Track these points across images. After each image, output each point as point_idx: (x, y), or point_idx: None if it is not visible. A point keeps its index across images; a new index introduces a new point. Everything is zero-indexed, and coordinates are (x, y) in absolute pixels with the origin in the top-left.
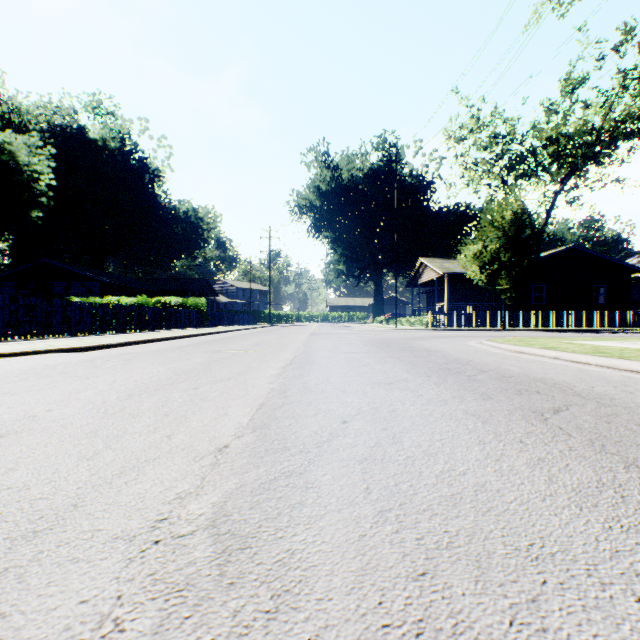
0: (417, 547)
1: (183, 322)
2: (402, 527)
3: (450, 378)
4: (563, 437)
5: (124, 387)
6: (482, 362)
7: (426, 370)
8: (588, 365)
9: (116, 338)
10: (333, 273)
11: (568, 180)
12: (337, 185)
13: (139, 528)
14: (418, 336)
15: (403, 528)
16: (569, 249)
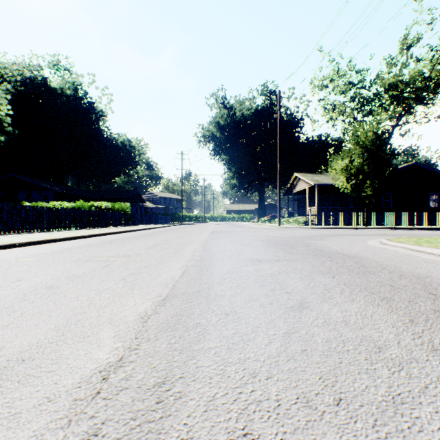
0: None
1: (109, 222)
2: None
3: None
4: None
5: None
6: None
7: None
8: None
9: (17, 238)
10: (229, 186)
11: (402, 116)
12: (232, 120)
13: None
14: (307, 234)
15: None
16: (410, 165)
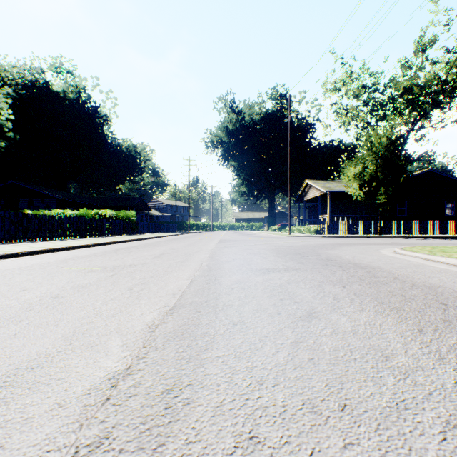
0: None
1: (114, 230)
2: None
3: None
4: None
5: None
6: None
7: None
8: None
9: (19, 247)
10: (237, 193)
11: (418, 121)
12: (241, 125)
13: None
14: (319, 243)
15: None
16: (426, 172)
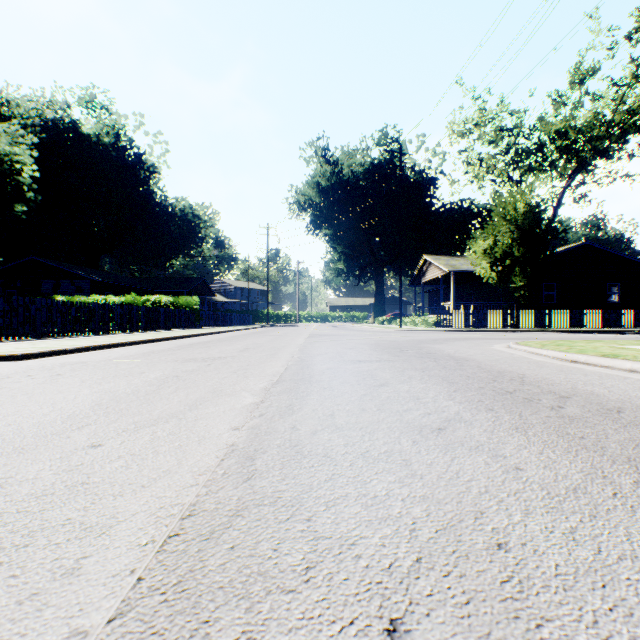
0: None
1: (173, 322)
2: None
3: (529, 414)
4: None
5: None
6: (542, 378)
7: (477, 395)
8: None
9: (81, 341)
10: (333, 272)
11: (576, 175)
12: (337, 181)
13: None
14: (430, 338)
15: None
16: (581, 245)
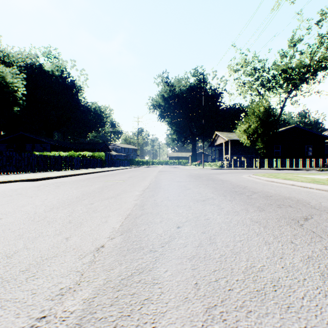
0: None
1: (92, 165)
2: (226, 326)
3: (237, 197)
4: (317, 239)
5: (50, 203)
6: (253, 187)
7: (223, 192)
8: (312, 189)
9: (55, 173)
10: (170, 140)
11: (292, 91)
12: (172, 94)
13: None
14: (215, 172)
15: (227, 327)
16: (293, 127)
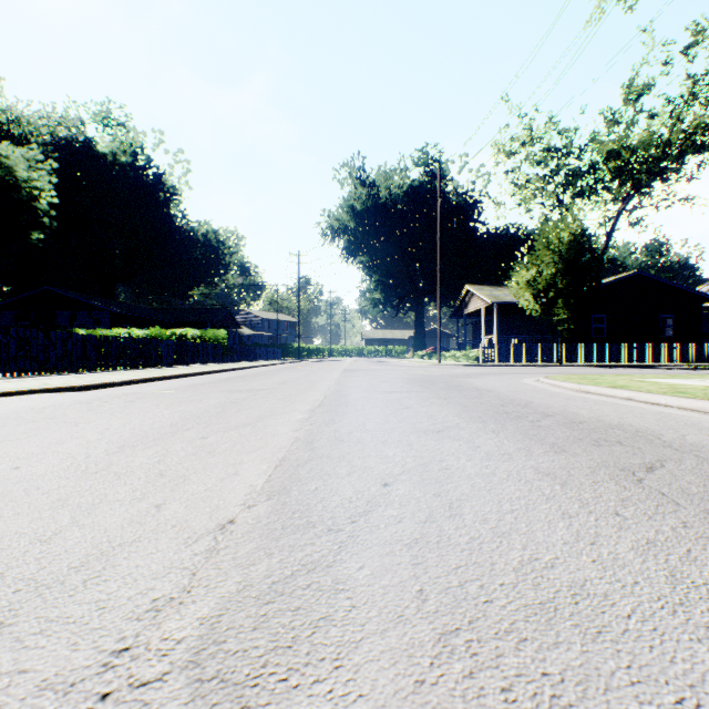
0: (505, 708)
1: (201, 357)
2: (478, 666)
3: (510, 424)
4: (670, 507)
5: (117, 436)
6: (544, 404)
7: (480, 414)
8: (669, 407)
9: (122, 375)
10: (369, 302)
11: (631, 199)
12: (373, 204)
13: (83, 668)
14: (465, 373)
15: (479, 668)
16: (633, 275)
